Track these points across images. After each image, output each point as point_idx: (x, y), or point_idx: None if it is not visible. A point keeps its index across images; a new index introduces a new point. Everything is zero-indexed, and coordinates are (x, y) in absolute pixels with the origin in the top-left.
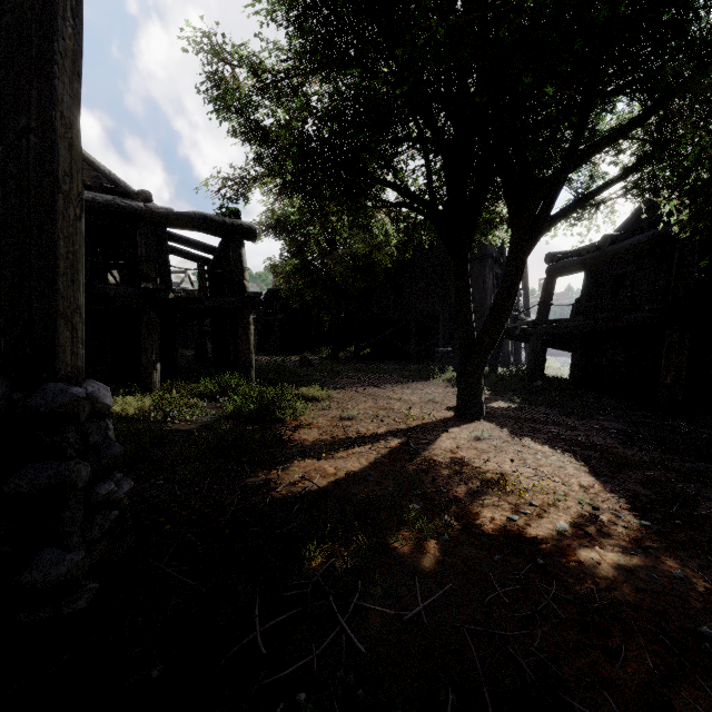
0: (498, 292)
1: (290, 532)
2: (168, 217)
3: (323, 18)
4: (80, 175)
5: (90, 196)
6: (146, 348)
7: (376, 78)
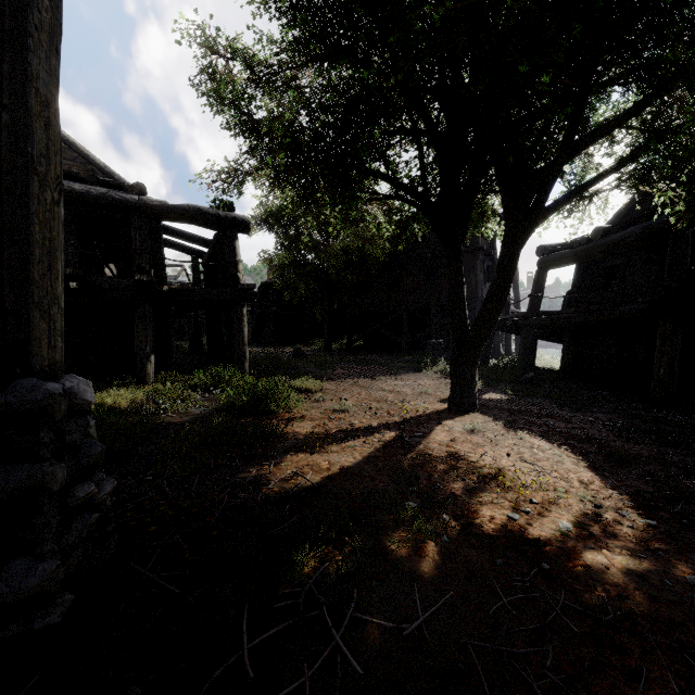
0: (492, 283)
1: (282, 532)
2: (162, 210)
3: (316, 6)
4: (59, 157)
5: (84, 188)
6: (140, 340)
7: (369, 69)
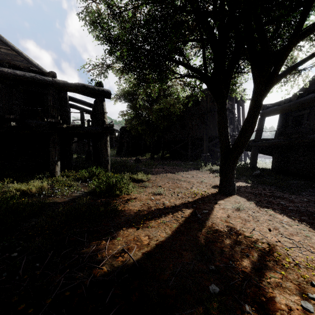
0: (246, 120)
1: None
2: (64, 85)
3: None
4: None
5: (22, 73)
6: (52, 154)
7: None
